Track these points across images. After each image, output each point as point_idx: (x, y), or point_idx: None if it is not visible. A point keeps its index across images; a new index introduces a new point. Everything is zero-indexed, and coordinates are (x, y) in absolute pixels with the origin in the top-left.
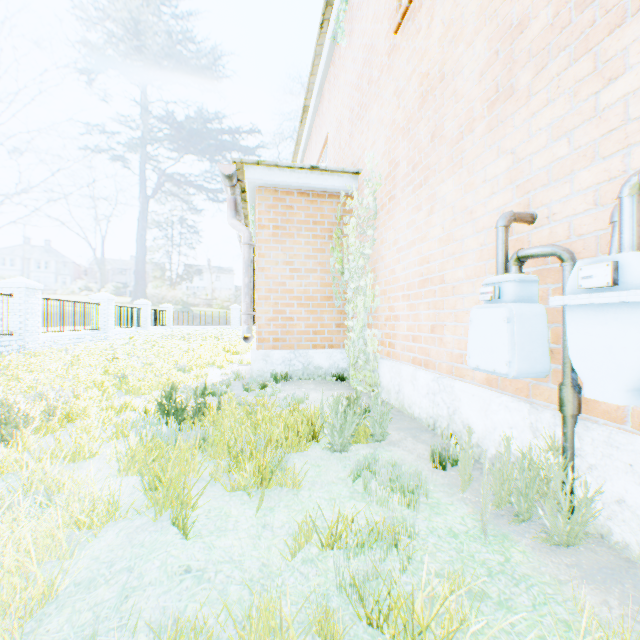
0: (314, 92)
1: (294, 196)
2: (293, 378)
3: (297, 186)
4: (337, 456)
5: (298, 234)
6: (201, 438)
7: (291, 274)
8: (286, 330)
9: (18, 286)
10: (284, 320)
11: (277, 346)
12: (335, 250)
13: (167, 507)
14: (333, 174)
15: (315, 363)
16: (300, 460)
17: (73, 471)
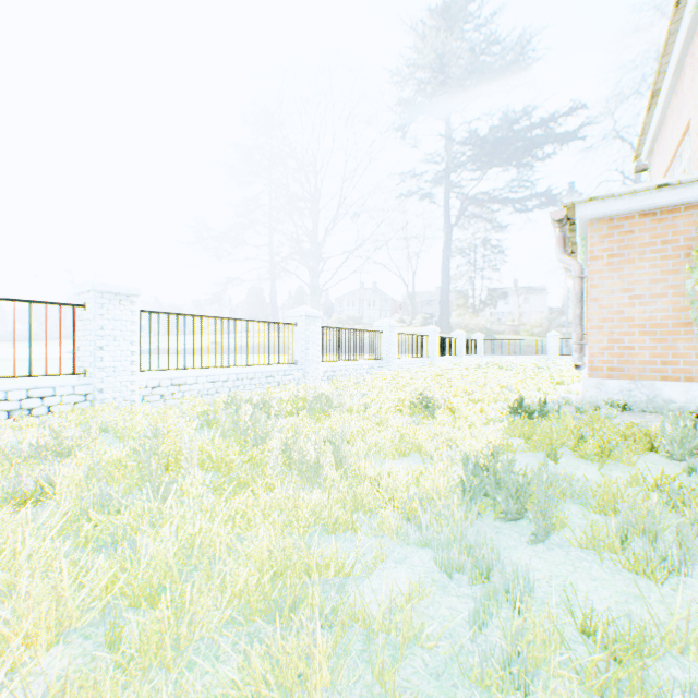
0: (667, 72)
1: (634, 220)
2: (632, 409)
3: (637, 209)
4: (675, 463)
5: (639, 258)
6: (549, 429)
7: (630, 301)
8: (623, 359)
9: (385, 325)
10: (620, 349)
11: (612, 375)
12: (693, 270)
13: (540, 449)
14: (690, 184)
15: (663, 396)
16: (635, 458)
17: (477, 430)
